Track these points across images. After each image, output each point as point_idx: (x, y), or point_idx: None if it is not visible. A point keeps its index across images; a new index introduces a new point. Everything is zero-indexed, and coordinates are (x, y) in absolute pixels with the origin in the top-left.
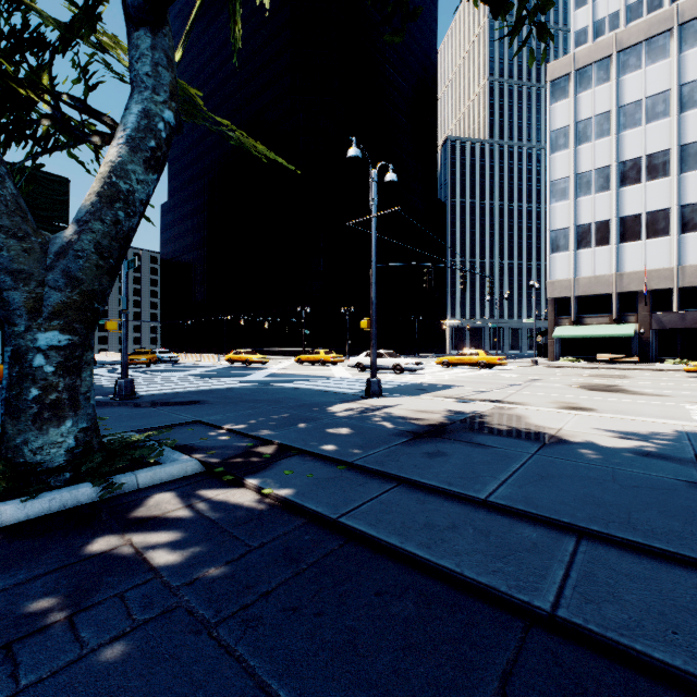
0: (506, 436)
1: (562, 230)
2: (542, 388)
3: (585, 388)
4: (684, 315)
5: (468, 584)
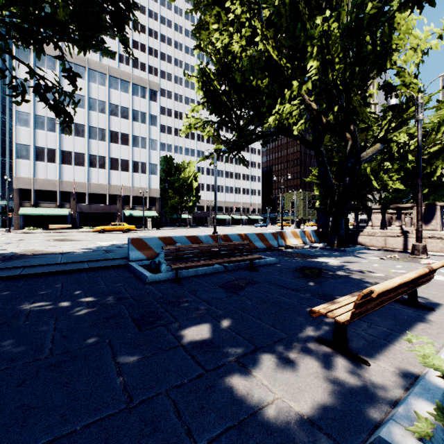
0: (46, 254)
1: (25, 145)
2: (32, 242)
3: (55, 240)
4: (91, 206)
5: (71, 270)
